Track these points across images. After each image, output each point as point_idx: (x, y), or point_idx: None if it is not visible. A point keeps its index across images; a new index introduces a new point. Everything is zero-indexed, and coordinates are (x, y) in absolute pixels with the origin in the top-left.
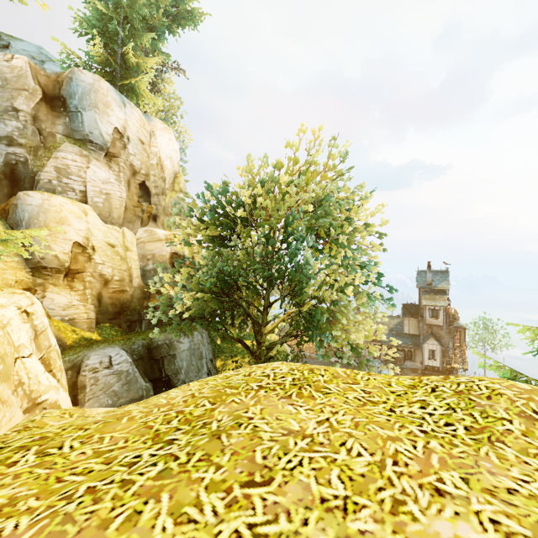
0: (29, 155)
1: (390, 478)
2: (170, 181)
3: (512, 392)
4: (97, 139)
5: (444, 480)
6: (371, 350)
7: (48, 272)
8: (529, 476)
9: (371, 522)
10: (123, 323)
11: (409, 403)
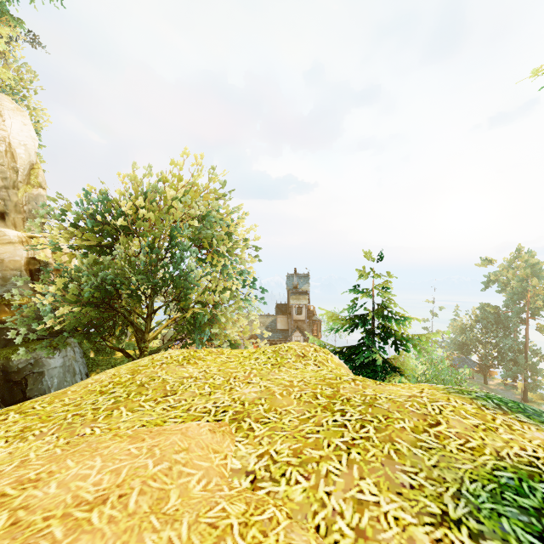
0: None
1: (231, 383)
2: (24, 172)
3: (297, 347)
4: None
5: (253, 380)
6: (246, 344)
7: None
8: (286, 374)
9: (220, 395)
10: None
11: (250, 360)
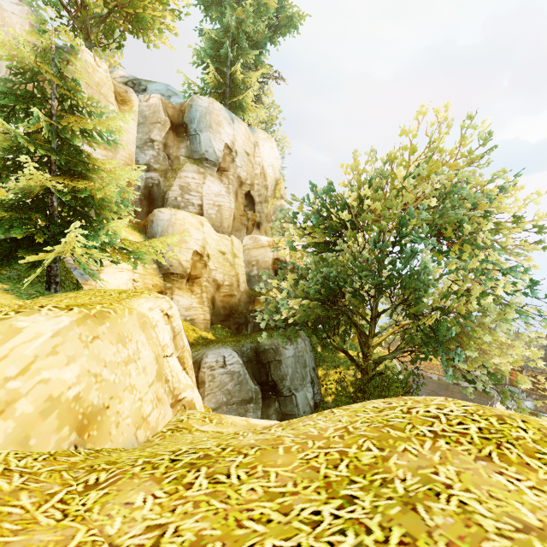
0: (161, 177)
1: None
2: (271, 188)
3: None
4: (211, 156)
5: None
6: (519, 379)
7: (175, 278)
8: None
9: None
10: (232, 325)
11: None
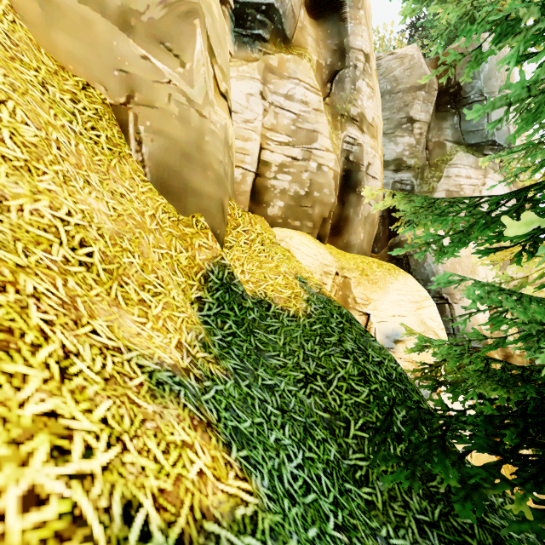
0: (416, 179)
1: None
2: None
3: None
4: (502, 137)
5: None
6: None
7: None
8: None
9: None
10: None
11: None
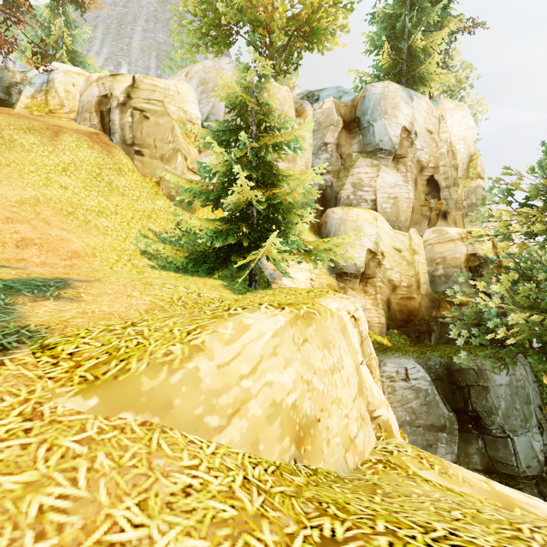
0: (334, 178)
1: None
2: (463, 167)
3: None
4: (386, 145)
5: None
6: None
7: (347, 277)
8: None
9: None
10: (411, 332)
11: None
